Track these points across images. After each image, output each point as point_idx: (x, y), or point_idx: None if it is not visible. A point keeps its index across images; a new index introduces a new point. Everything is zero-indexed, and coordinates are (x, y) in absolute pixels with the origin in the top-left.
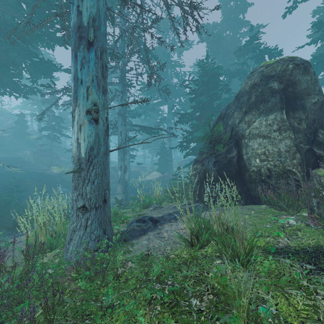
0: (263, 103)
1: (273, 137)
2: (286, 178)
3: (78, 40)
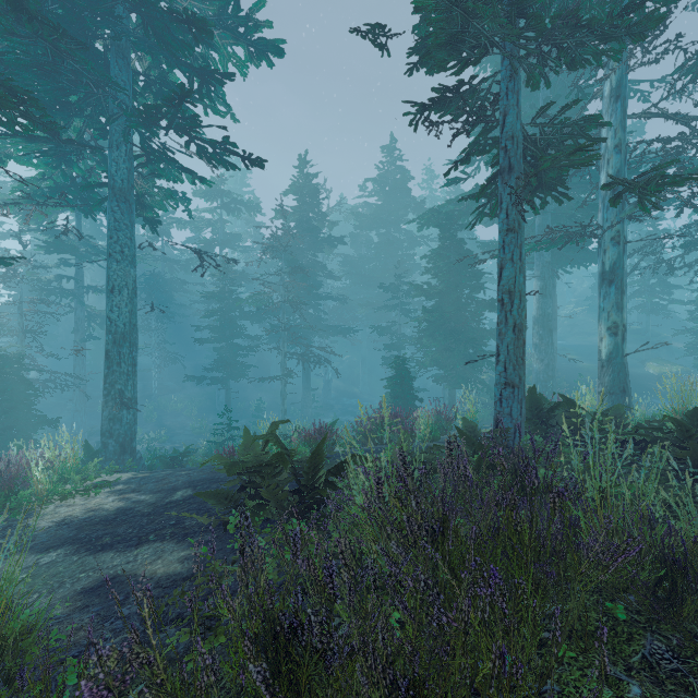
0: None
1: None
2: None
3: (601, 283)
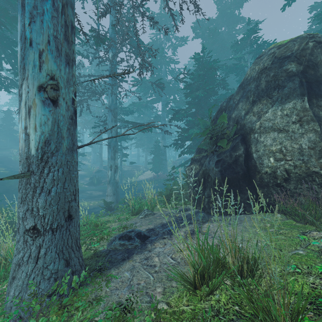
0: (277, 89)
1: (292, 131)
2: (310, 183)
3: None
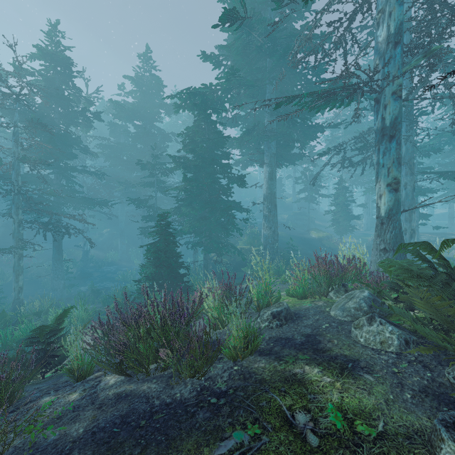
0: None
1: None
2: None
3: (381, 138)
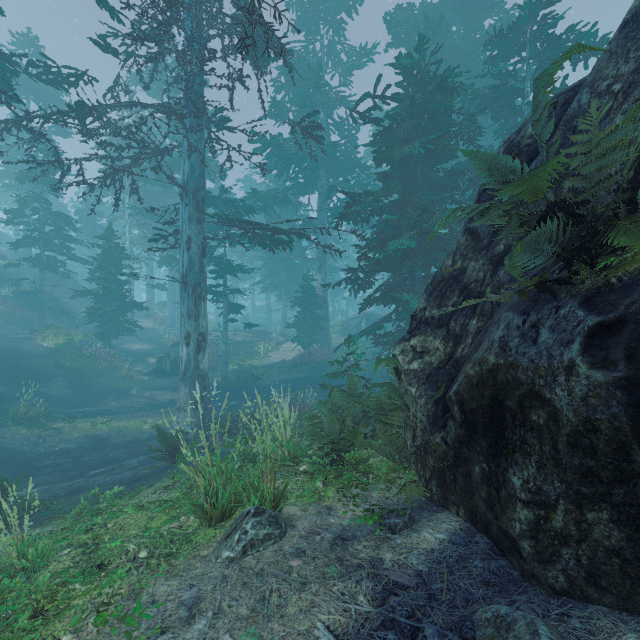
0: None
1: None
2: None
3: None
